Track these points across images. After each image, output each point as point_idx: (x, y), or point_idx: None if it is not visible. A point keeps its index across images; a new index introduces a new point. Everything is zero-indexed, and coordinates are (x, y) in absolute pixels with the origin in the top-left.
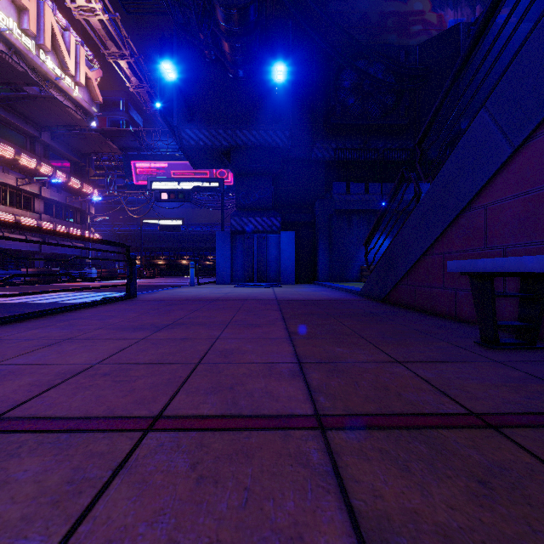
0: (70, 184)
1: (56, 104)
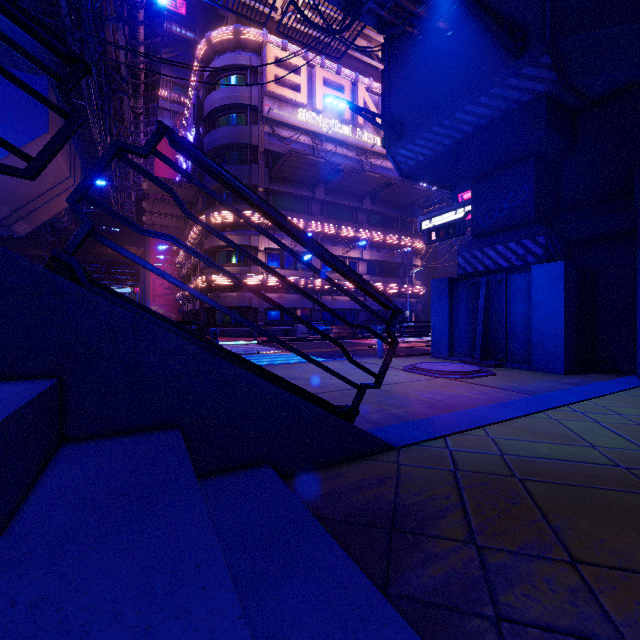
0: (387, 242)
1: (358, 174)
